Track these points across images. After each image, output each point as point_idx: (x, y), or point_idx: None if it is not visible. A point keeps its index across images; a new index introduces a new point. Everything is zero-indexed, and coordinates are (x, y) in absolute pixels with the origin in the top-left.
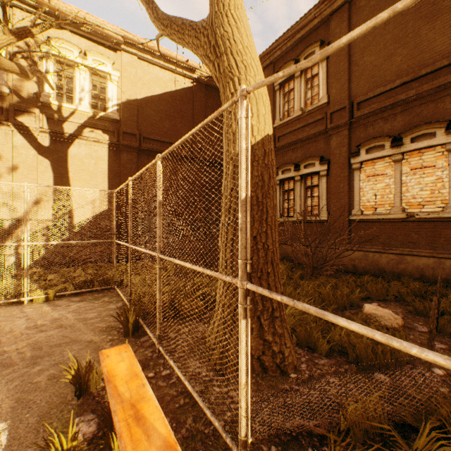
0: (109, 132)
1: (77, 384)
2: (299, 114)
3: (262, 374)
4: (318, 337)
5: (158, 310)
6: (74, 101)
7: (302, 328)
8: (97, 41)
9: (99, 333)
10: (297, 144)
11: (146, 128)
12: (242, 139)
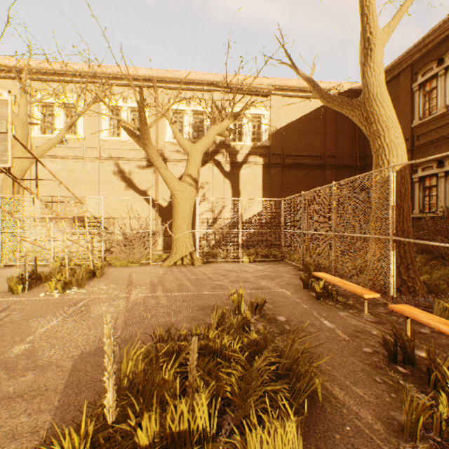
0: (262, 156)
1: (305, 283)
2: (443, 112)
3: (400, 297)
4: (443, 288)
5: (333, 262)
6: (242, 139)
7: (431, 283)
8: (255, 94)
9: (293, 275)
10: (440, 141)
11: (287, 148)
12: (391, 183)
